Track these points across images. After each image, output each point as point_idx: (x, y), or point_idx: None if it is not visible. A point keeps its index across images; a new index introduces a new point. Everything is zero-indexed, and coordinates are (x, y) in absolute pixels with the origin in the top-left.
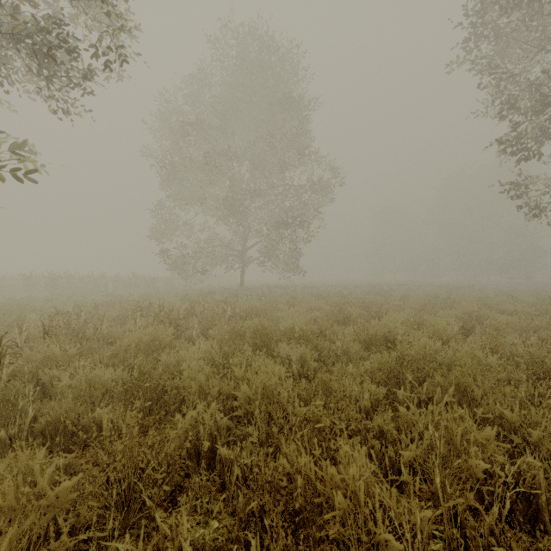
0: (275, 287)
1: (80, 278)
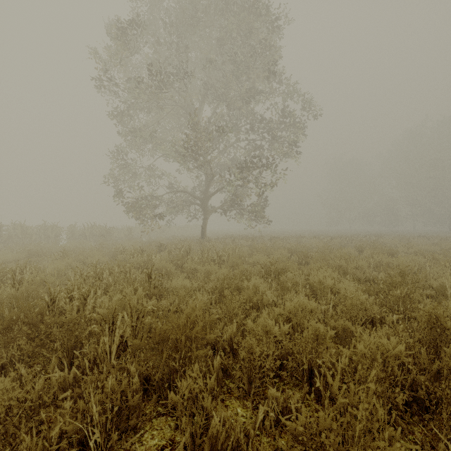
0: (239, 238)
1: (23, 228)
